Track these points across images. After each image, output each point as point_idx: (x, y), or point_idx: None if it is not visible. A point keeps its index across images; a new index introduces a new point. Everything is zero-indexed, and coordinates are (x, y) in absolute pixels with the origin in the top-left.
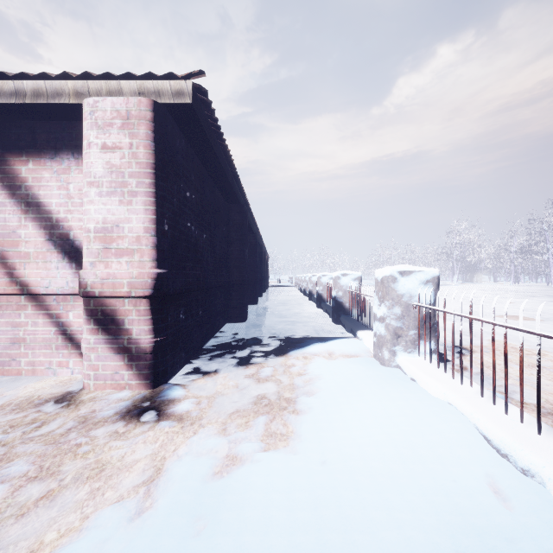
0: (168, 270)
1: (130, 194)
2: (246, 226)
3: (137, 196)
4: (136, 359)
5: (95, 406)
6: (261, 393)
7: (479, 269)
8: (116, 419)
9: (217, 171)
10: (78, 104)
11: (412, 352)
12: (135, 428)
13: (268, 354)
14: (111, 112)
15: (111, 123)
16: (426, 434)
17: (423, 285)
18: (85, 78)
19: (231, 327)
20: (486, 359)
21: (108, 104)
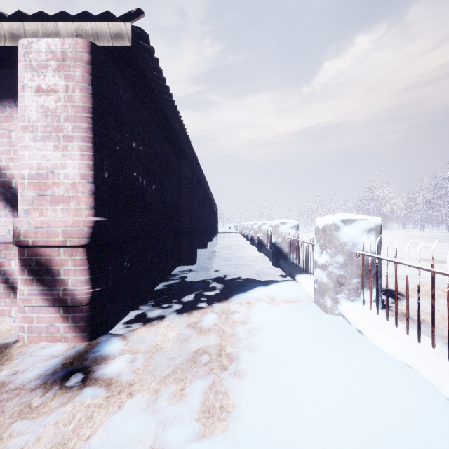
0: (108, 219)
1: (65, 139)
2: (196, 180)
3: (73, 141)
4: (71, 310)
5: (20, 366)
6: (202, 347)
7: (391, 218)
8: (35, 385)
9: (166, 126)
10: (14, 48)
11: (355, 300)
12: (53, 399)
13: (212, 299)
14: (45, 54)
15: (45, 64)
16: (395, 416)
17: (366, 233)
18: (22, 20)
19: (181, 270)
20: (424, 305)
21: (43, 45)
